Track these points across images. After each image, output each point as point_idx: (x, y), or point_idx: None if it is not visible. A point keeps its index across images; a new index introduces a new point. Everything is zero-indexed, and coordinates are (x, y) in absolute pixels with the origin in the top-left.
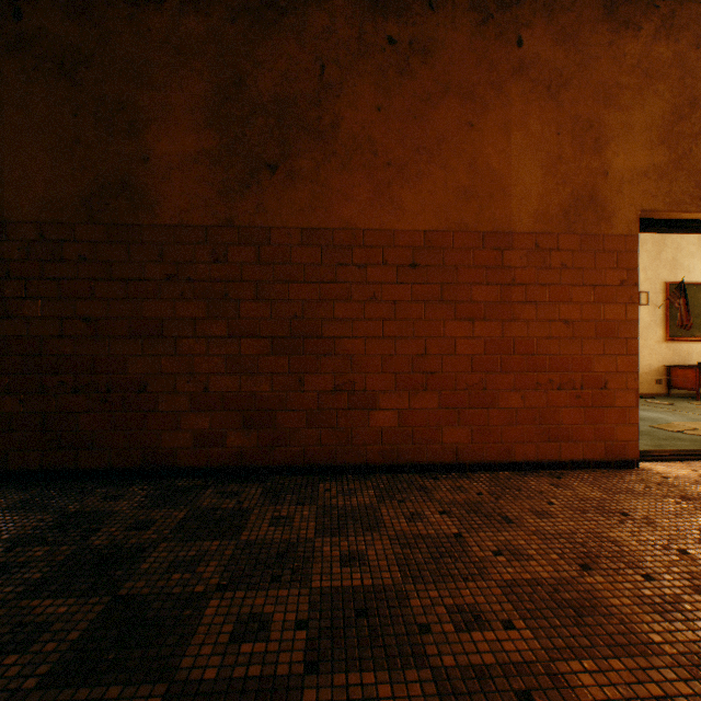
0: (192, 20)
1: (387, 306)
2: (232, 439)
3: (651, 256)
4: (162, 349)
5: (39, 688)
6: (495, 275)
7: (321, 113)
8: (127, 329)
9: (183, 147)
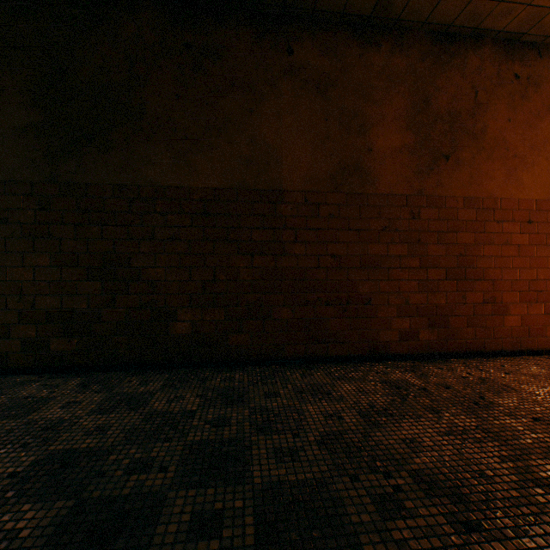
0: (397, 59)
1: (513, 248)
2: (422, 335)
3: None
4: (379, 276)
5: None
6: None
7: (475, 122)
8: (358, 262)
9: (392, 142)
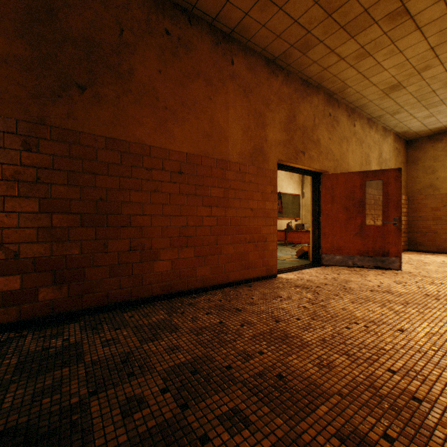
0: None
1: (165, 196)
2: (44, 294)
3: None
4: None
5: None
6: (222, 183)
7: (121, 60)
8: None
9: None
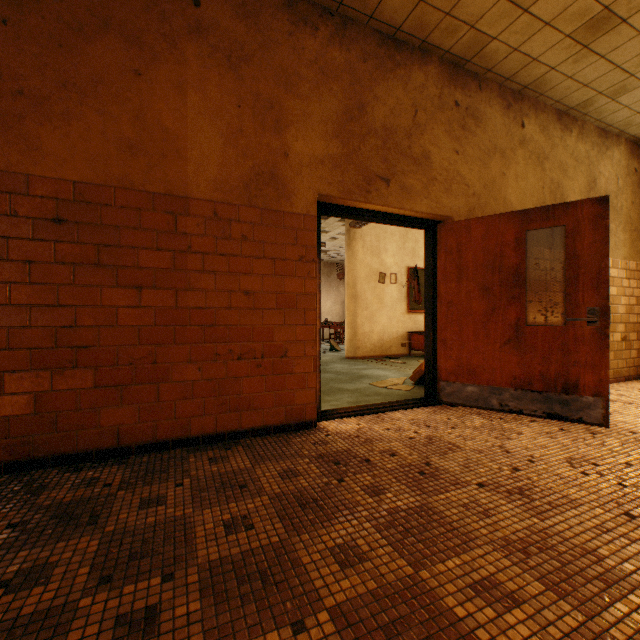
0: None
1: (18, 266)
2: None
3: (398, 246)
4: None
5: None
6: (169, 240)
7: None
8: None
9: None
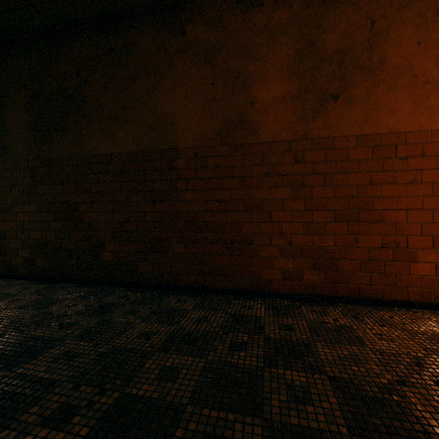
0: (280, 12)
1: (425, 186)
2: (307, 276)
3: None
4: (262, 218)
5: (352, 435)
6: None
7: (371, 54)
8: (241, 206)
9: (275, 92)
